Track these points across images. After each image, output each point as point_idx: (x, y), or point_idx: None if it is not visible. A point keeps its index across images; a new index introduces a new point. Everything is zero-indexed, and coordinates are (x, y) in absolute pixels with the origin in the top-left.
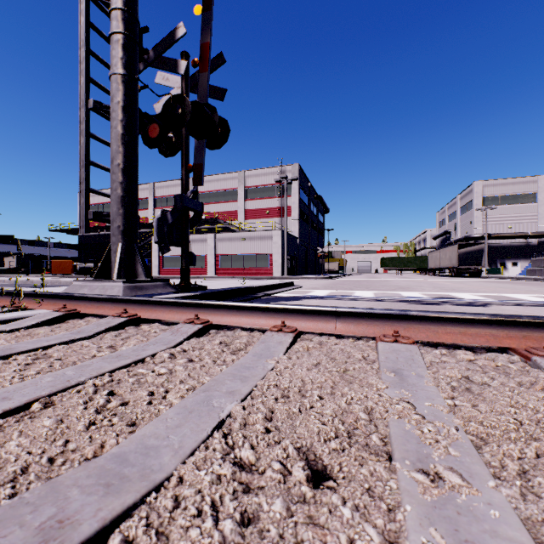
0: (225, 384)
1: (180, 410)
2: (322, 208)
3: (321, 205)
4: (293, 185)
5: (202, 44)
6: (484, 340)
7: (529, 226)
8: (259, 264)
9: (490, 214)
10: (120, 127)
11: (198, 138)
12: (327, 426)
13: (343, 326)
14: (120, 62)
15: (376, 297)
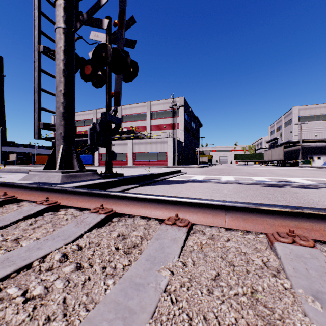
0: None
1: None
2: (198, 124)
3: (197, 122)
4: (180, 110)
5: (120, 10)
6: None
7: None
8: (159, 158)
9: (303, 127)
10: (61, 64)
11: (117, 73)
12: None
13: (233, 220)
14: (61, 19)
15: (237, 180)
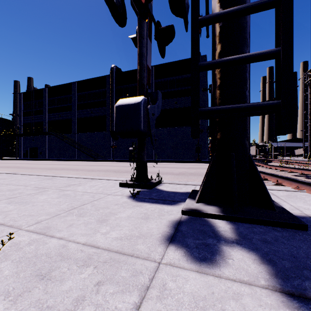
0: None
1: None
2: None
3: None
4: None
5: None
6: None
7: None
8: None
9: None
10: (309, 133)
11: None
12: None
13: None
14: (309, 122)
15: None
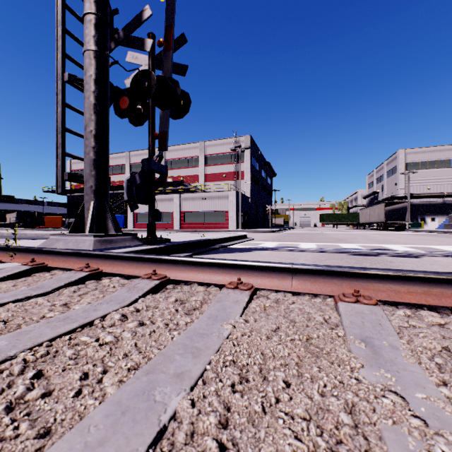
0: (174, 361)
1: (111, 410)
2: (270, 173)
3: (269, 170)
4: (246, 153)
5: (167, 26)
6: (450, 301)
7: (446, 187)
8: (217, 220)
9: (412, 177)
10: (92, 97)
11: (163, 108)
12: (303, 442)
13: (300, 283)
14: (92, 39)
15: (319, 248)
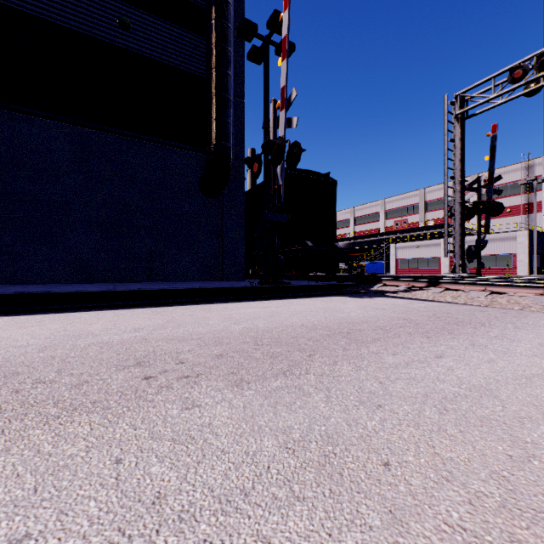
0: None
1: None
2: None
3: None
4: None
5: (489, 173)
6: None
7: None
8: (499, 264)
9: None
10: (459, 221)
11: (488, 215)
12: None
13: None
14: (459, 198)
15: None
